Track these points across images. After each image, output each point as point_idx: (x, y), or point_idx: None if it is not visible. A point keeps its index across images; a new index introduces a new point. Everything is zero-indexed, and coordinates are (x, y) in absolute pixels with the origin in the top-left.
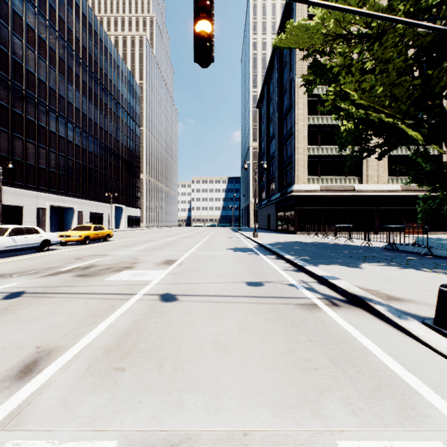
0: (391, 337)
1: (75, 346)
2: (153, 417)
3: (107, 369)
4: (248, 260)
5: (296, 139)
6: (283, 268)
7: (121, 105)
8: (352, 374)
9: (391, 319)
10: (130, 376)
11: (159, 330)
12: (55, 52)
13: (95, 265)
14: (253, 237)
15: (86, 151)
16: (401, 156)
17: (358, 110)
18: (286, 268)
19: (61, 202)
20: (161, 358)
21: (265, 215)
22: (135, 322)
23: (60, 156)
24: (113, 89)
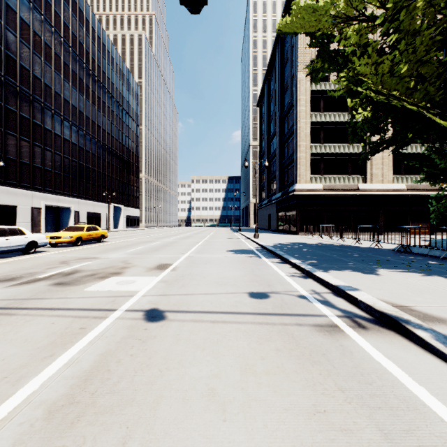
0: None
1: (8, 400)
2: None
3: None
4: (250, 264)
5: (298, 136)
6: (290, 274)
7: (120, 103)
8: None
9: (444, 352)
10: None
11: (134, 370)
12: (51, 48)
13: (80, 270)
14: (254, 238)
15: (83, 150)
16: (406, 154)
17: (377, 94)
18: (292, 274)
19: (57, 202)
20: (127, 426)
21: (266, 215)
22: (104, 355)
23: (56, 154)
24: (111, 87)
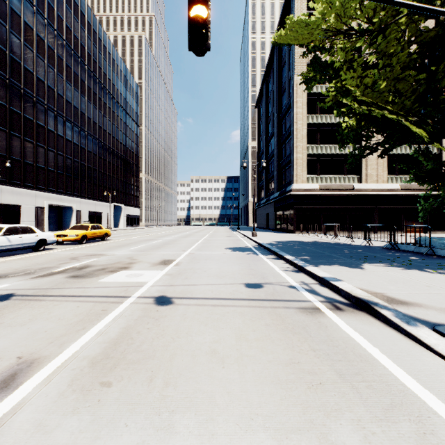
0: (400, 346)
1: (59, 356)
2: (138, 444)
3: (91, 384)
4: (247, 260)
5: (295, 138)
6: (283, 269)
7: (120, 104)
8: (361, 390)
9: (399, 325)
10: (116, 392)
11: (152, 338)
12: (54, 50)
13: (90, 265)
14: (252, 237)
15: (85, 150)
16: (400, 155)
17: (360, 105)
18: (285, 269)
19: (59, 201)
20: (152, 371)
21: (264, 214)
22: (126, 328)
23: (58, 155)
24: (112, 88)
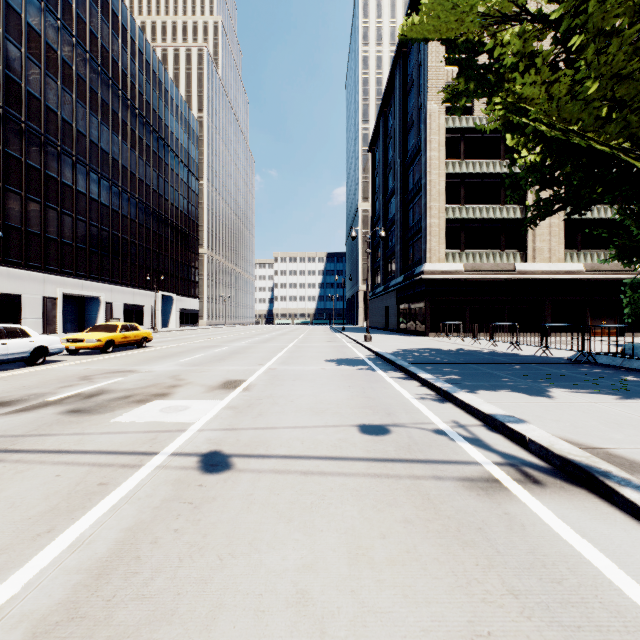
0: None
1: None
2: None
3: None
4: (360, 380)
5: (428, 194)
6: (419, 396)
7: (171, 147)
8: None
9: None
10: None
11: (178, 557)
12: (71, 67)
13: (107, 390)
14: (365, 342)
15: (118, 215)
16: (584, 221)
17: (550, 127)
18: (423, 396)
19: (80, 289)
20: None
21: (381, 308)
22: (133, 530)
23: (79, 220)
24: (159, 124)
